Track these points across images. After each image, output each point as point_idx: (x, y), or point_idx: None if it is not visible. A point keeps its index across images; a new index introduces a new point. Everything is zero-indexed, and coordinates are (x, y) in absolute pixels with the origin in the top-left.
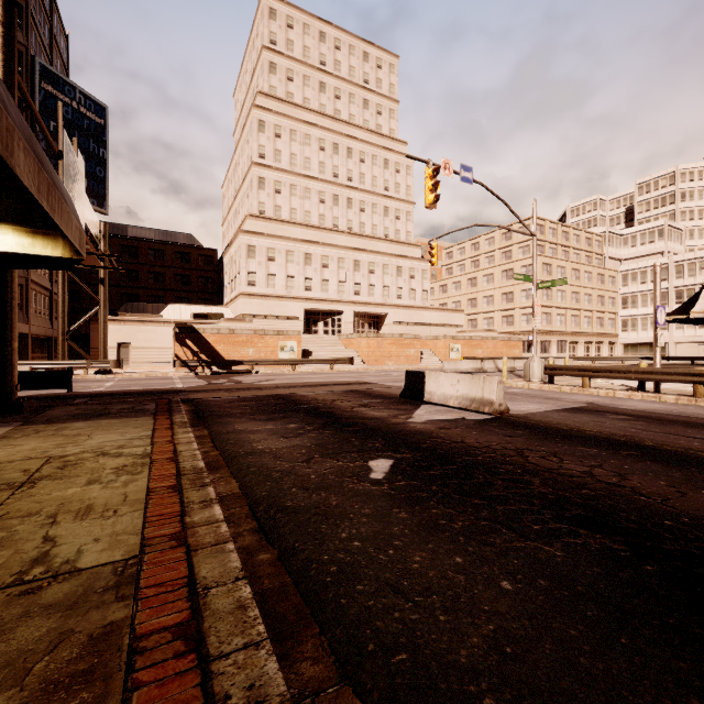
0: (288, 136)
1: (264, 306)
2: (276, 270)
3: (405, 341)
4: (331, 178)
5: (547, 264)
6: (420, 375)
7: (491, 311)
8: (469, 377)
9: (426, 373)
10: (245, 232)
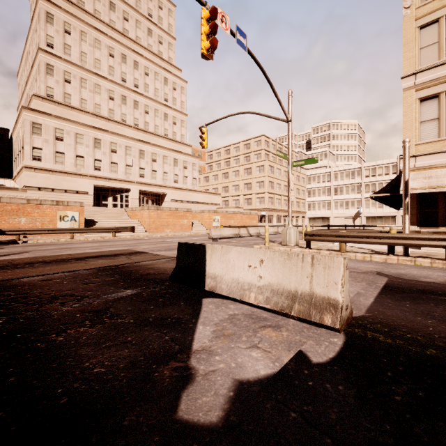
0: (78, 36)
1: (51, 180)
2: (65, 148)
3: (180, 213)
4: (120, 81)
5: (271, 166)
6: (199, 250)
7: (237, 195)
8: (281, 256)
9: (207, 247)
10: (29, 109)
